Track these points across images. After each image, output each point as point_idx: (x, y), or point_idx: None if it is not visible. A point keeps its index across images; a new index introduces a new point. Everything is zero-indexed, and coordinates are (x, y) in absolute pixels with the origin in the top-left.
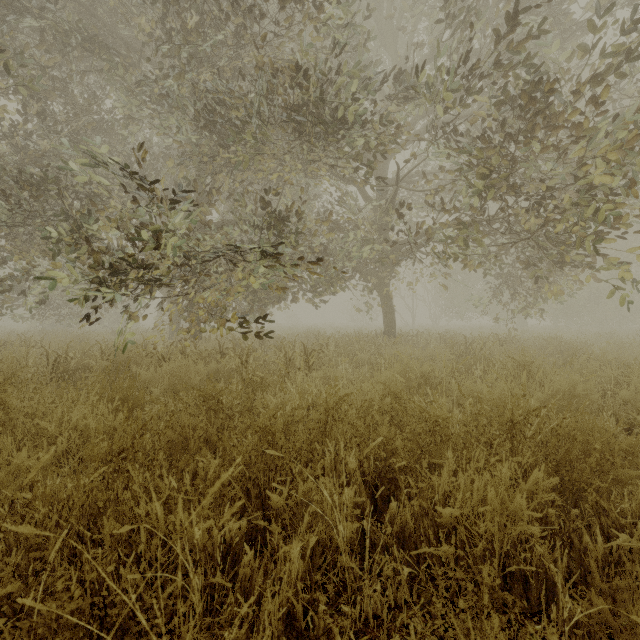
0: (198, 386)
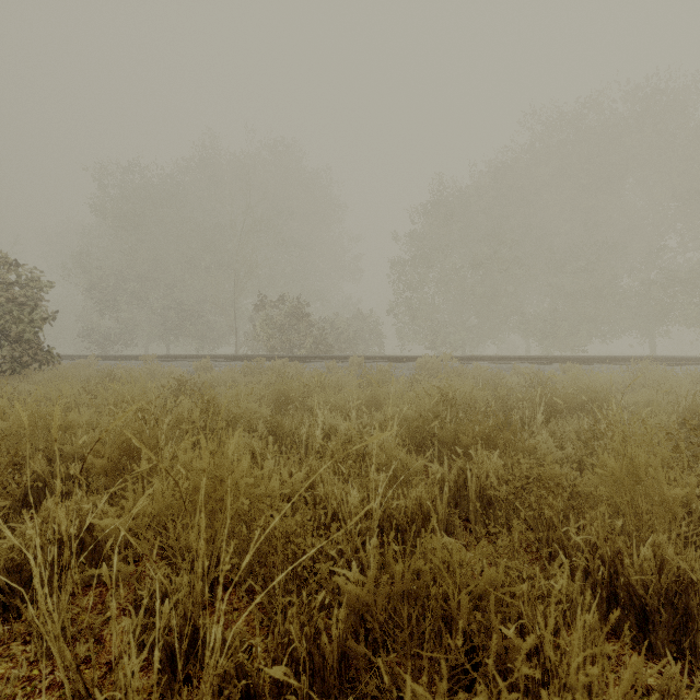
0: None
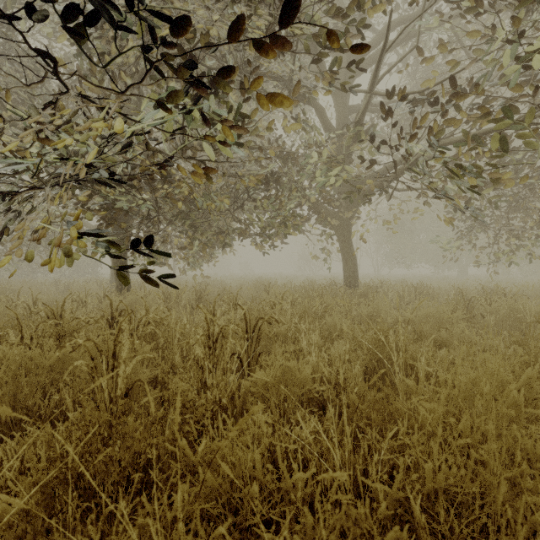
0: (19, 403)
